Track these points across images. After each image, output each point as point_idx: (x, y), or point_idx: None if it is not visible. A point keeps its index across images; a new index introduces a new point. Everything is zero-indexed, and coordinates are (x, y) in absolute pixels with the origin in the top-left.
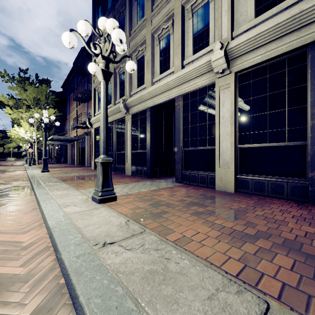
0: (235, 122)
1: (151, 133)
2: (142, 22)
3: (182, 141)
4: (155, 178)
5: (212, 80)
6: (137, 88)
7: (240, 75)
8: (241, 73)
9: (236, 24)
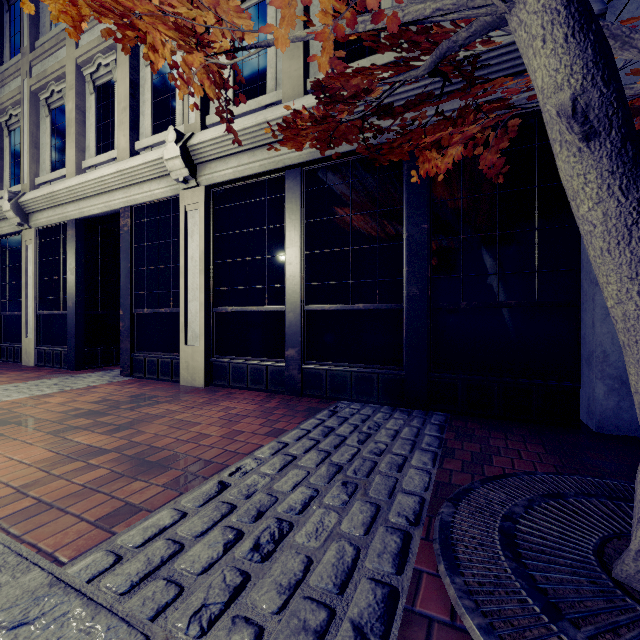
0: (207, 270)
1: (78, 274)
2: (59, 33)
3: (133, 296)
4: (91, 369)
5: (177, 191)
6: (50, 173)
7: (216, 192)
8: (218, 189)
9: (213, 106)
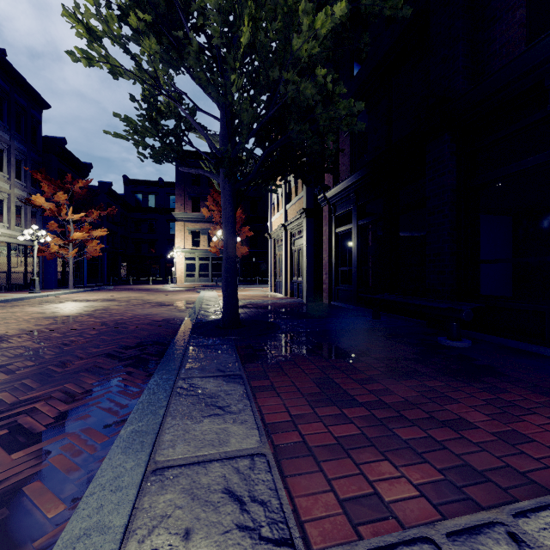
0: None
1: None
2: None
3: None
4: None
5: None
6: None
7: None
8: None
9: None
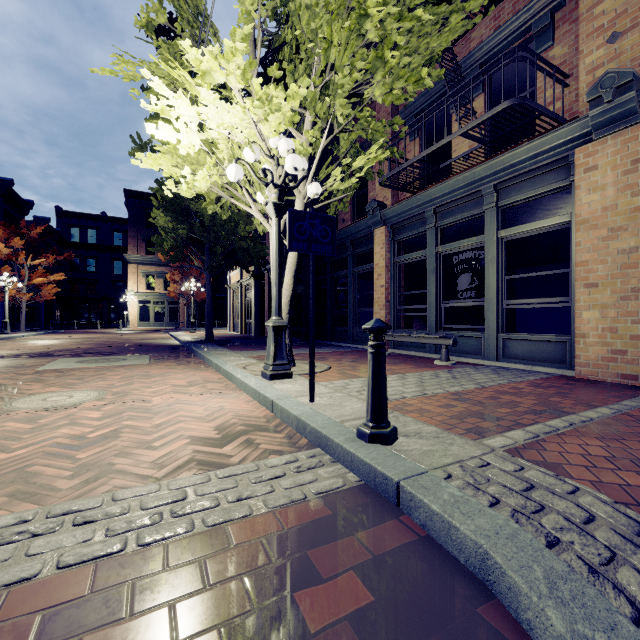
0: None
1: None
2: None
3: None
4: None
5: None
6: None
7: None
8: None
9: None
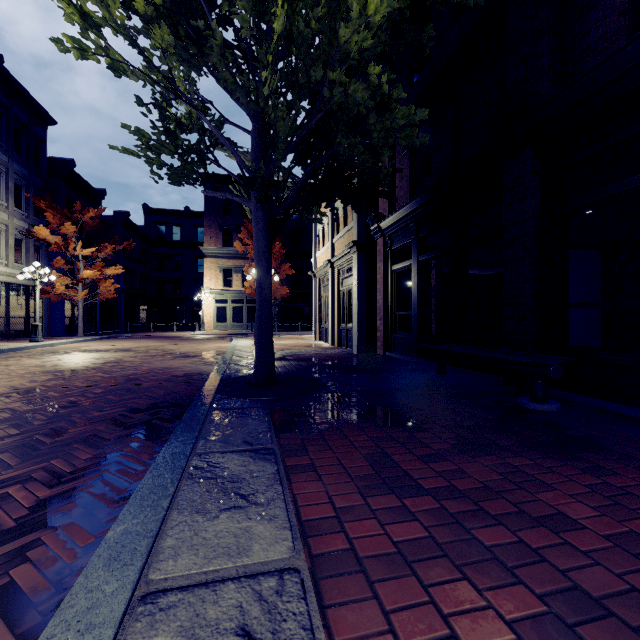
0: None
1: None
2: None
3: None
4: None
5: None
6: None
7: None
8: None
9: None
